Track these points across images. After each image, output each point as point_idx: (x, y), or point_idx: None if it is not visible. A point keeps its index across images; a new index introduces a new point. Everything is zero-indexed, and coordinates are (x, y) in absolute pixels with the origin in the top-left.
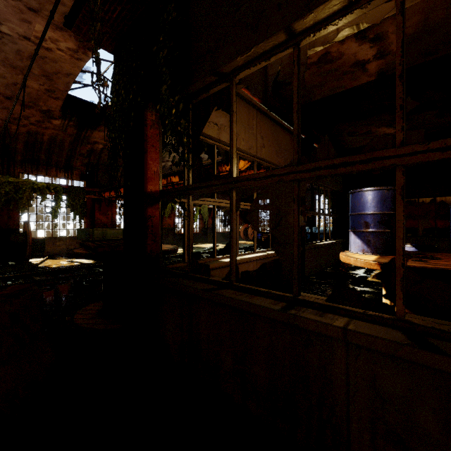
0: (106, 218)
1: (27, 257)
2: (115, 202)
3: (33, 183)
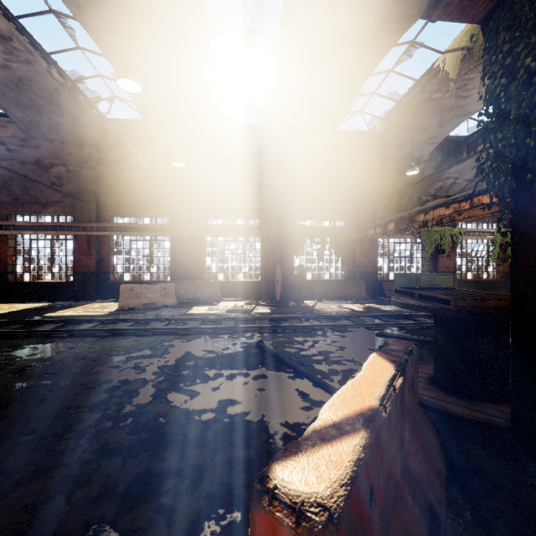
0: (367, 259)
1: (303, 298)
2: (376, 241)
3: (304, 228)
